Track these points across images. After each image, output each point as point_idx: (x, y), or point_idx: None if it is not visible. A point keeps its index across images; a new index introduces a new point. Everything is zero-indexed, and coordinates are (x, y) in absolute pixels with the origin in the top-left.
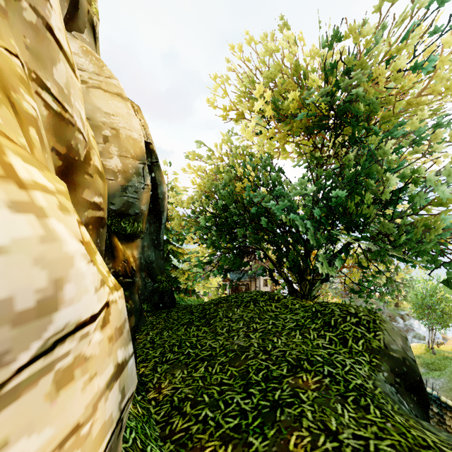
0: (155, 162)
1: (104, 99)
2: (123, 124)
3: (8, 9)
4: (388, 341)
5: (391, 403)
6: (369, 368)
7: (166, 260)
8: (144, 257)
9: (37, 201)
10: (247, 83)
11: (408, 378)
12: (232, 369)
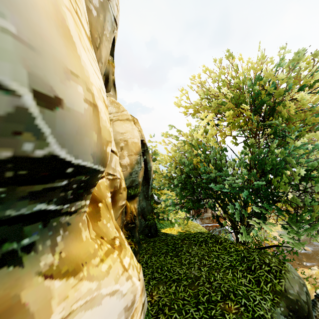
0: (146, 150)
1: (120, 125)
2: (130, 136)
3: None
4: (287, 287)
5: None
6: (271, 304)
7: (151, 197)
8: (140, 206)
9: (130, 273)
10: (202, 95)
11: (298, 313)
12: (190, 290)
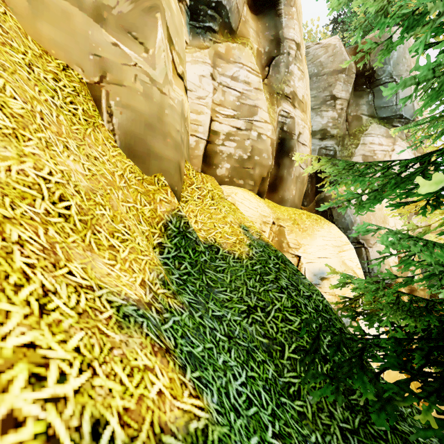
0: None
1: None
2: None
3: (399, 273)
4: None
5: None
6: None
7: None
8: None
9: None
10: None
11: None
12: None
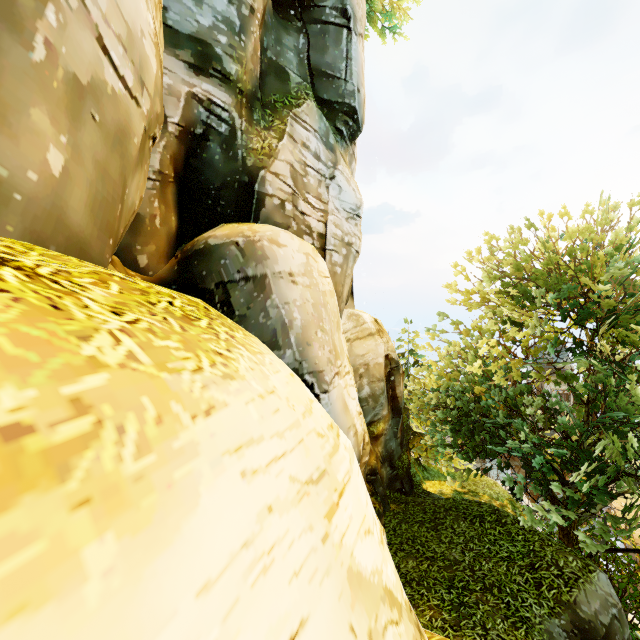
0: (396, 367)
1: (360, 345)
2: (373, 356)
3: None
4: (580, 600)
5: (545, 637)
6: (547, 612)
7: (406, 424)
8: (387, 448)
9: None
10: (488, 282)
11: (587, 634)
12: (445, 573)
